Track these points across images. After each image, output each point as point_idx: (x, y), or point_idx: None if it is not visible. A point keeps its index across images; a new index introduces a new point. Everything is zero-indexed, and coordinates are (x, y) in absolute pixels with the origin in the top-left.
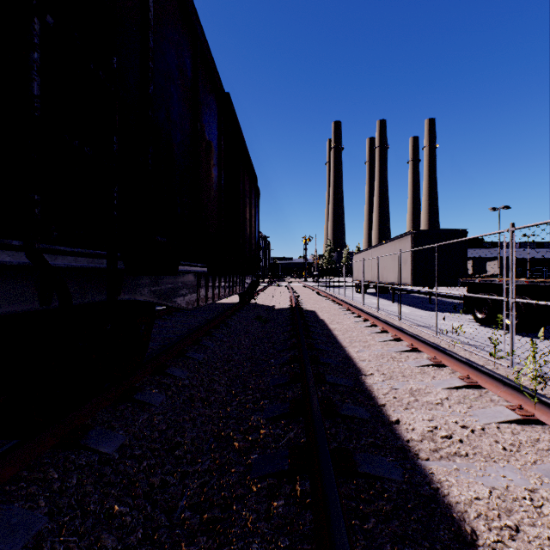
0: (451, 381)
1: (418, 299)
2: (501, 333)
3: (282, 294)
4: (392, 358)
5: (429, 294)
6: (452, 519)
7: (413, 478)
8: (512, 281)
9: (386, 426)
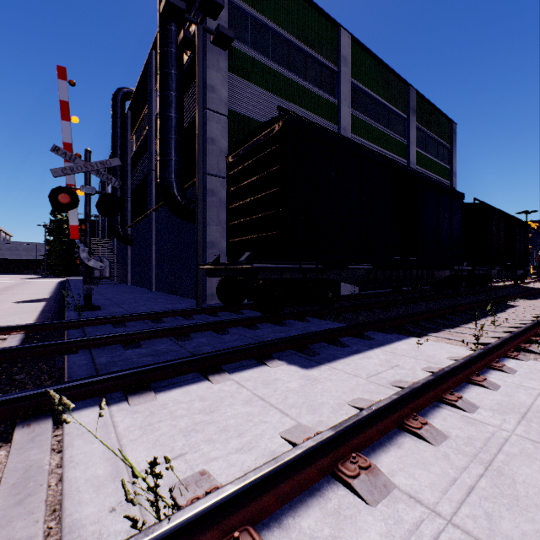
0: None
1: None
2: None
3: None
4: None
5: None
6: None
7: None
8: None
9: None
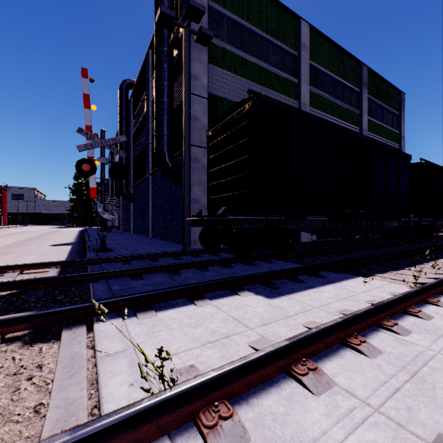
0: None
1: None
2: None
3: None
4: None
5: None
6: None
7: None
8: None
9: None
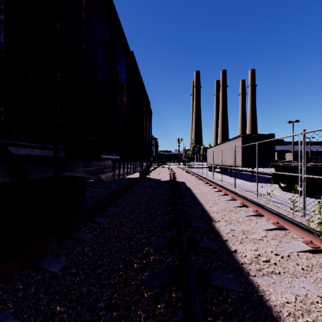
0: (267, 225)
1: (245, 175)
2: (295, 195)
3: (165, 172)
4: (231, 211)
5: (252, 172)
6: (272, 317)
7: (246, 288)
8: (304, 164)
9: (228, 254)
